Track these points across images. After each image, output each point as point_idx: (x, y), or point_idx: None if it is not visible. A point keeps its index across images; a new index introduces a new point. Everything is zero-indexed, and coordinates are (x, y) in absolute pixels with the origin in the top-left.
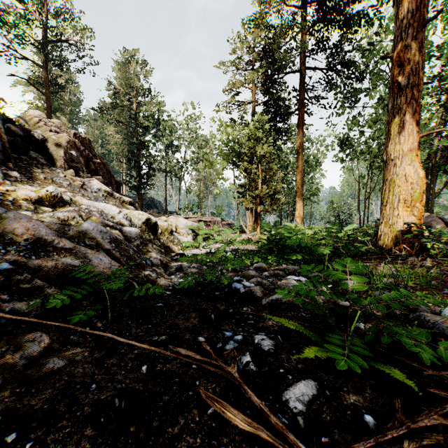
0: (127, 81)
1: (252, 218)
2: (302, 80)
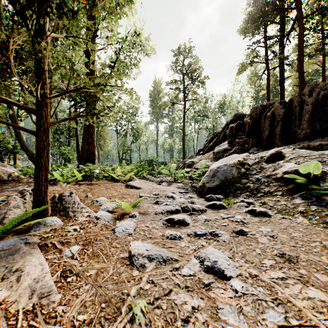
0: None
1: None
2: None
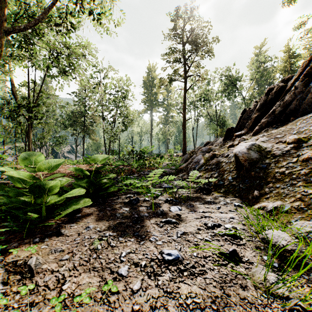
0: None
1: None
2: None
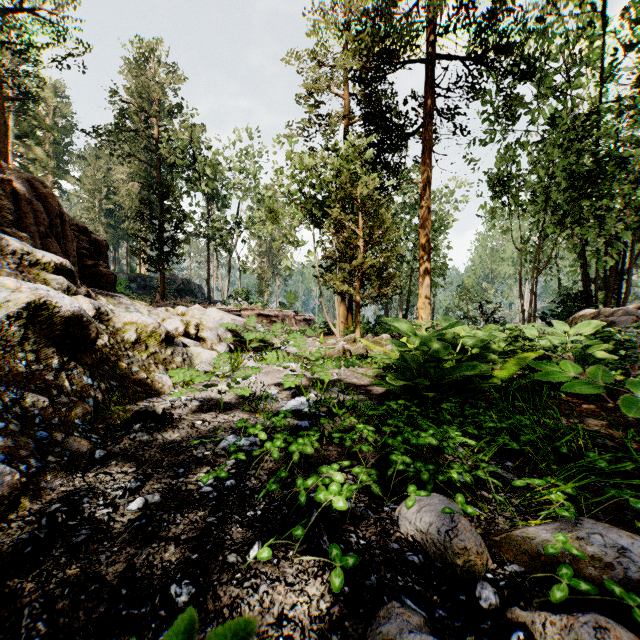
0: (141, 89)
1: (344, 310)
2: (430, 77)
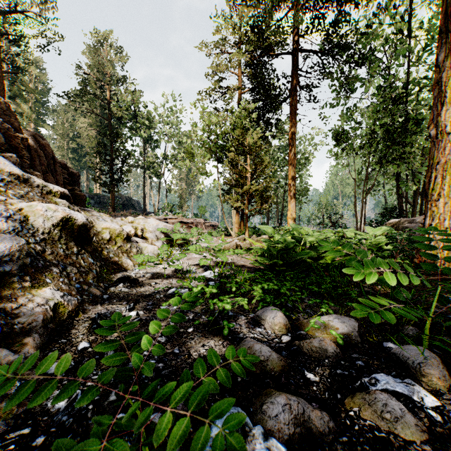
0: (98, 66)
1: (238, 219)
2: (295, 64)
